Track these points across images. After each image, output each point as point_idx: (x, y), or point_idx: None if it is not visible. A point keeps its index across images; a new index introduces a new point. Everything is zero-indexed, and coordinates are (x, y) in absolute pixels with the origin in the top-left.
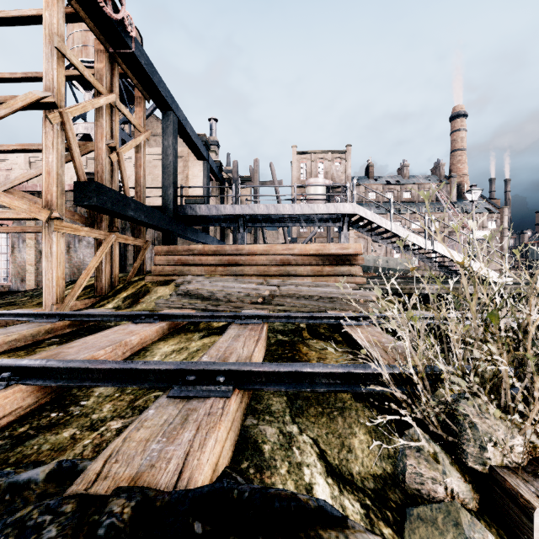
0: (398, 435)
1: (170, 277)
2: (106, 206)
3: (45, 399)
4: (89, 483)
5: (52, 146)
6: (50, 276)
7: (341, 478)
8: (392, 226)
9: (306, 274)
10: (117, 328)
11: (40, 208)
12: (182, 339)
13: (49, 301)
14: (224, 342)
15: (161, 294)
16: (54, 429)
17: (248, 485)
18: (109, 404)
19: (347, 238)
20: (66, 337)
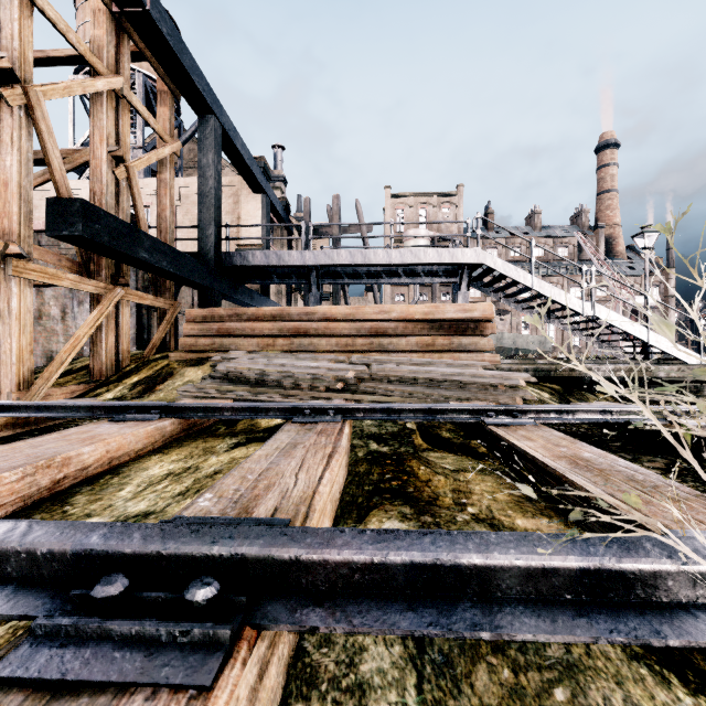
0: None
1: (206, 354)
2: (100, 240)
3: None
4: None
5: (11, 141)
6: (8, 348)
7: None
8: (533, 282)
9: (409, 349)
10: (73, 431)
11: None
12: (195, 451)
13: (6, 388)
14: (262, 458)
15: (190, 378)
16: None
17: None
18: None
19: (467, 300)
20: None
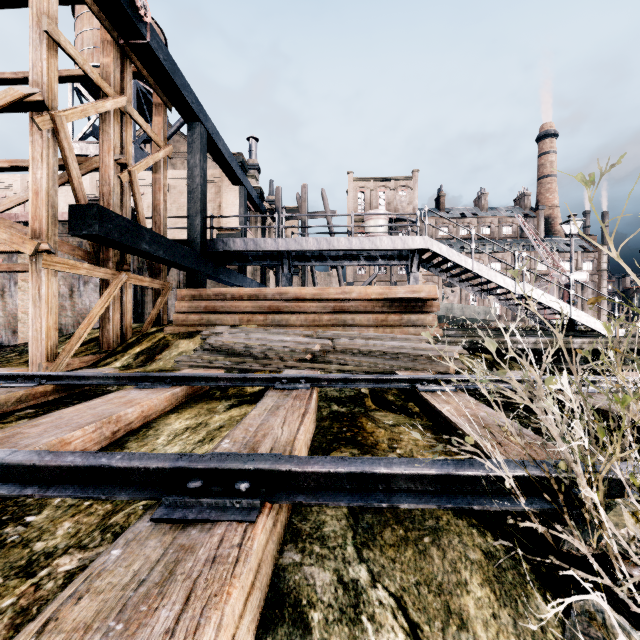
0: (539, 589)
1: (196, 328)
2: (112, 237)
3: None
4: None
5: (41, 158)
6: (39, 326)
7: None
8: (473, 265)
9: (366, 324)
10: (112, 396)
11: (25, 238)
12: (202, 411)
13: (37, 359)
14: (256, 417)
15: (183, 349)
16: None
17: None
18: (69, 521)
19: (417, 280)
20: (45, 407)
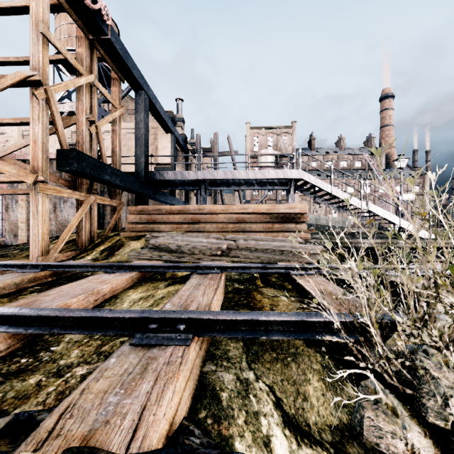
0: (351, 382)
1: (141, 233)
2: (85, 171)
3: (17, 345)
4: (39, 443)
5: (38, 118)
6: (37, 232)
7: (298, 430)
8: (332, 189)
9: (258, 230)
10: (91, 278)
11: (27, 172)
12: (149, 287)
13: (35, 254)
14: (186, 290)
15: (133, 247)
16: (21, 376)
17: (203, 451)
18: (77, 350)
19: (293, 200)
20: (46, 285)
